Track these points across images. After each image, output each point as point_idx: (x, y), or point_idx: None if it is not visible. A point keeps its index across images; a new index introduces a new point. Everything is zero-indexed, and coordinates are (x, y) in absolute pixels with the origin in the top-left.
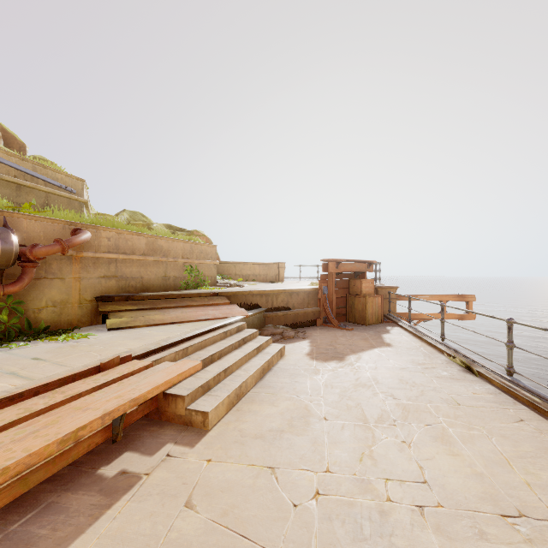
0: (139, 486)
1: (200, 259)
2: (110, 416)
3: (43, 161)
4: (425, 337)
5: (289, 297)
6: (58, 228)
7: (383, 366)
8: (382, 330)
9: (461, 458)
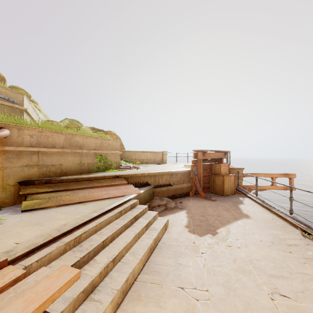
0: None
1: (108, 150)
2: None
3: None
4: (273, 210)
5: (171, 177)
6: None
7: (251, 242)
8: (237, 200)
9: None
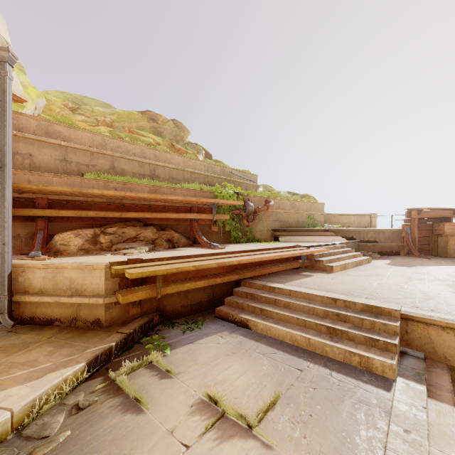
0: (314, 276)
1: (315, 212)
2: (307, 253)
3: (243, 170)
4: None
5: (377, 234)
6: (261, 200)
7: (440, 270)
8: None
9: (453, 288)
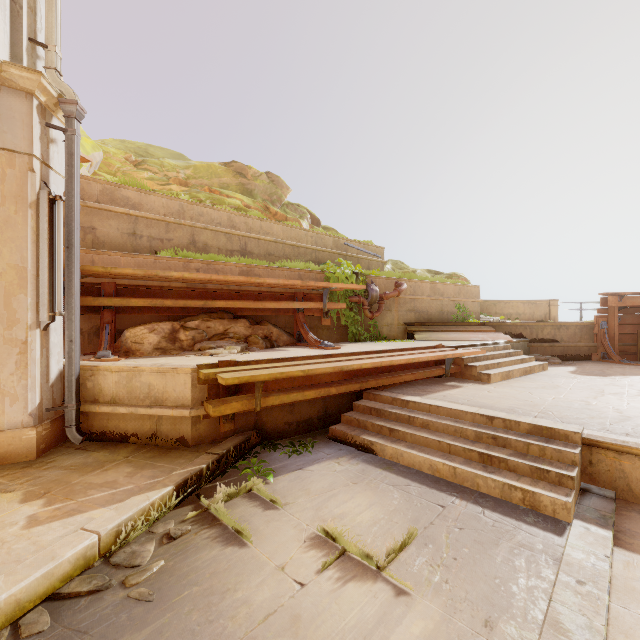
0: (464, 387)
1: (466, 298)
2: (454, 356)
3: (365, 241)
4: None
5: (557, 330)
6: (389, 282)
7: None
8: None
9: None
